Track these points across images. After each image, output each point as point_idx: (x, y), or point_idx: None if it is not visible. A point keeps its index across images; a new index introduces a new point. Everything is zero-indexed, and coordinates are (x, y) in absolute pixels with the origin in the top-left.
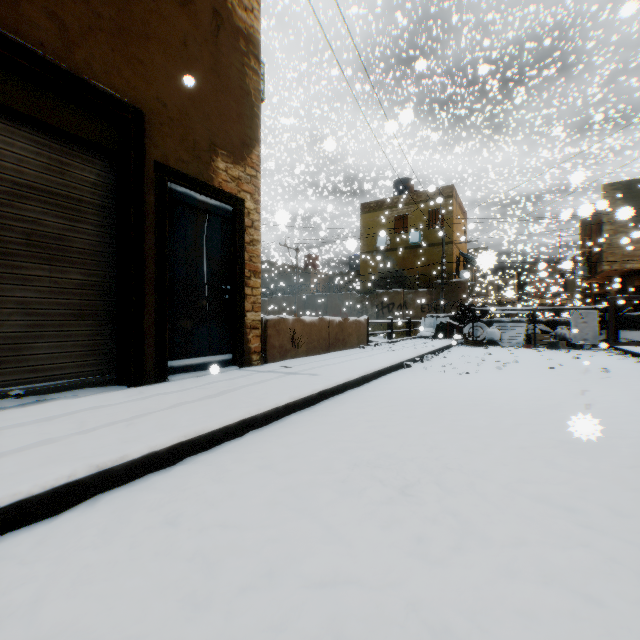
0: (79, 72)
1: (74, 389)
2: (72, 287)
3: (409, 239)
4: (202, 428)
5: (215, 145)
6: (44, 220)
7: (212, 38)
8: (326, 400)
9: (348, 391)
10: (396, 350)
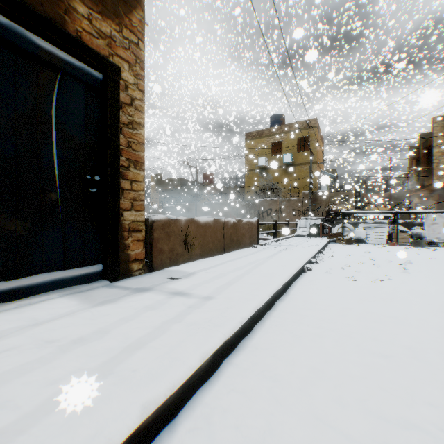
0: None
1: None
2: None
3: (283, 159)
4: None
5: None
6: None
7: None
8: (227, 359)
9: (258, 326)
10: (287, 250)
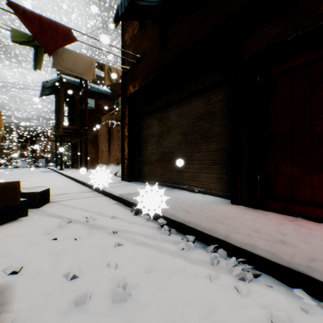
0: None
1: None
2: None
3: None
4: None
5: None
6: None
7: None
8: None
9: None
10: None
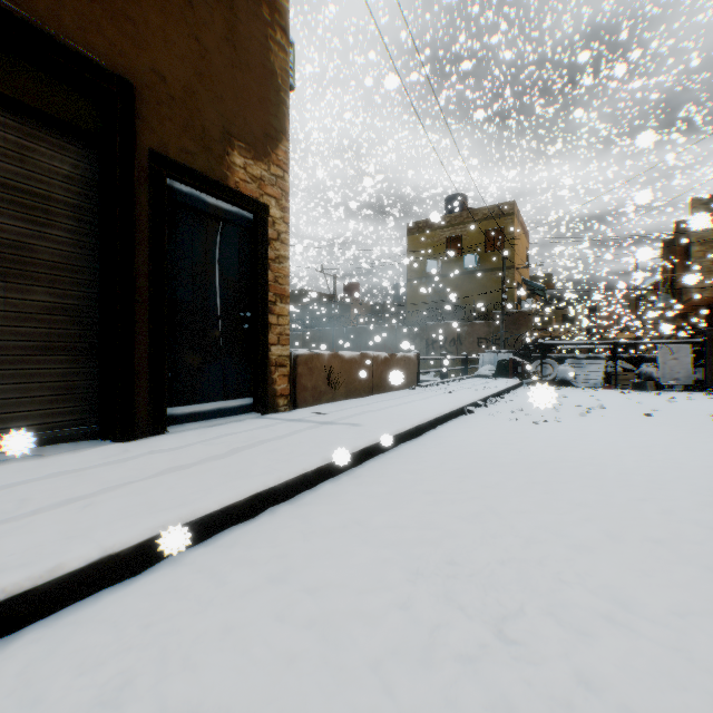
0: (42, 24)
1: (39, 446)
2: (37, 311)
3: (464, 263)
4: (192, 511)
5: (230, 135)
6: None
7: None
8: (371, 459)
9: (399, 446)
10: (453, 392)
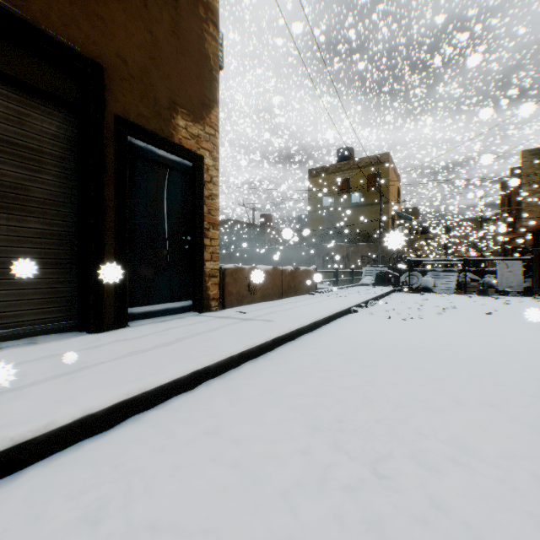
0: (35, 22)
1: (33, 336)
2: (31, 236)
3: (351, 199)
4: (148, 383)
5: (175, 104)
6: (1, 169)
7: (172, 2)
8: (280, 346)
9: (301, 337)
10: (342, 296)
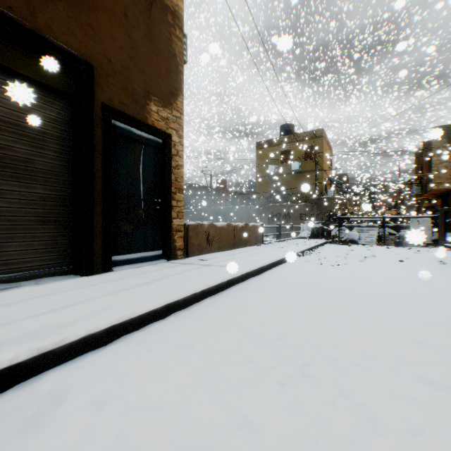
0: (41, 32)
1: (38, 278)
2: (37, 199)
3: (291, 167)
4: (133, 312)
5: (149, 93)
6: (14, 147)
7: (147, 12)
8: (233, 286)
9: (250, 279)
10: (283, 247)
